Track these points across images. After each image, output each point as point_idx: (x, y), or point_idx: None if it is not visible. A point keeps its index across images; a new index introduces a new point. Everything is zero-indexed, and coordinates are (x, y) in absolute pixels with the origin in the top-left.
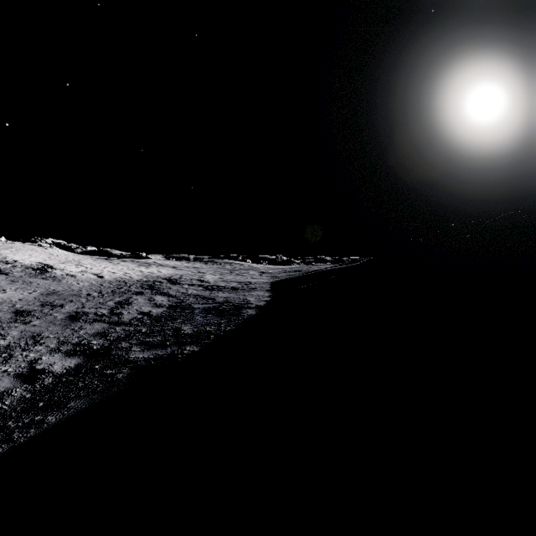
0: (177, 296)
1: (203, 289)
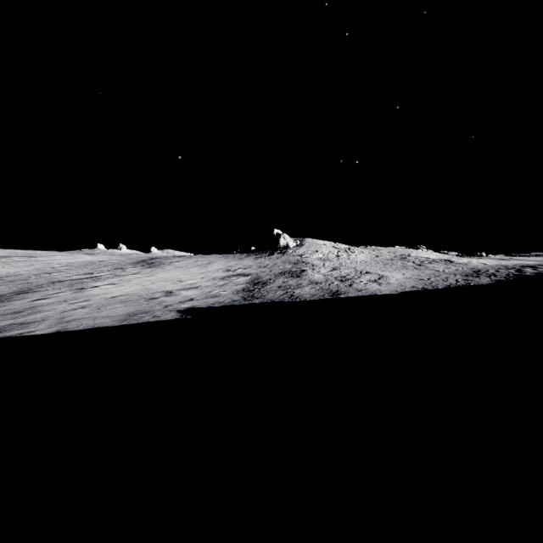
0: None
1: None
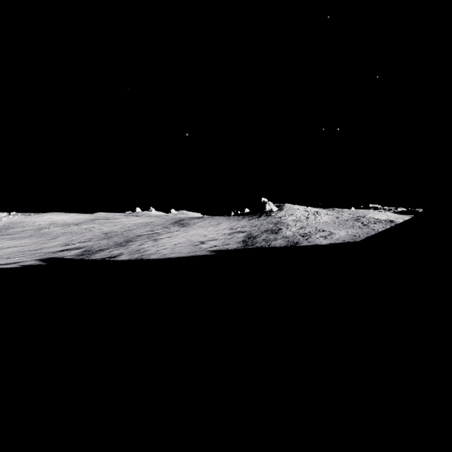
0: None
1: None
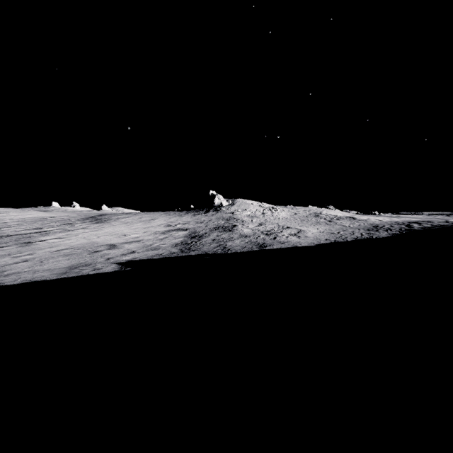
0: (433, 224)
1: (448, 223)
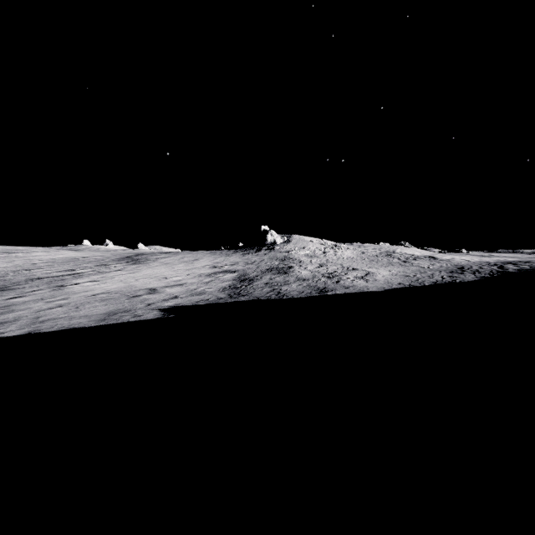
0: (533, 266)
1: None
